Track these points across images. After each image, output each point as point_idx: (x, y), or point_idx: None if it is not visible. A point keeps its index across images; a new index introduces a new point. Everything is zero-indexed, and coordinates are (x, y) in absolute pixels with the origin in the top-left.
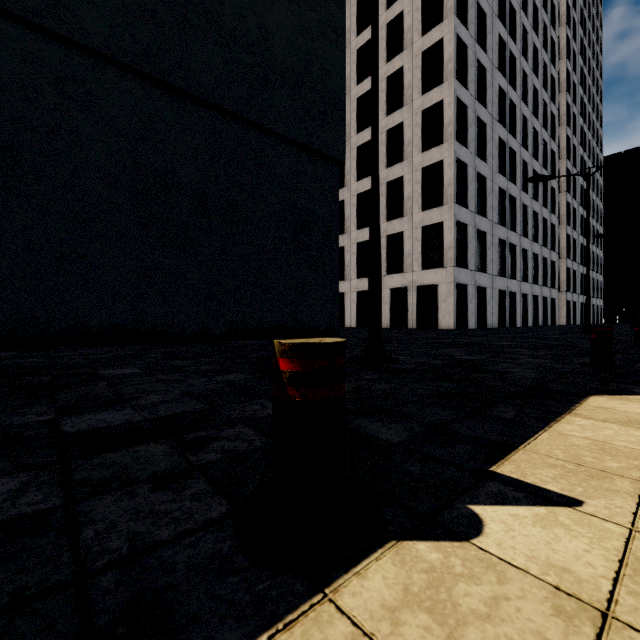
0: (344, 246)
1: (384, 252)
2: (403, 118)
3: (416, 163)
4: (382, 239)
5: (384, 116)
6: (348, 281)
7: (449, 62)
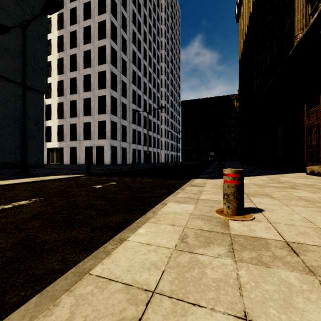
0: (64, 124)
1: (82, 130)
2: (90, 72)
3: (96, 93)
4: (81, 124)
5: (82, 68)
6: (65, 142)
7: (108, 56)
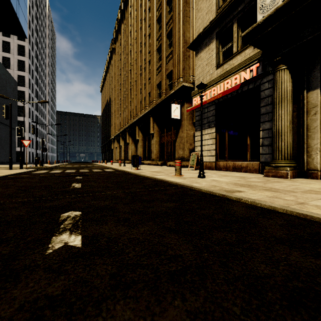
0: None
1: None
2: None
3: None
4: None
5: None
6: None
7: (27, 98)
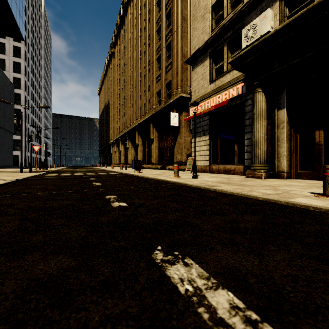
0: None
1: None
2: None
3: None
4: None
5: None
6: None
7: (23, 101)
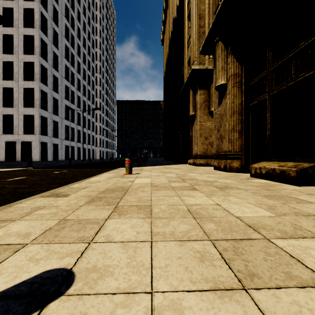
0: None
1: (1, 122)
2: (13, 60)
3: (20, 84)
4: (0, 115)
5: (1, 53)
6: None
7: (37, 47)
